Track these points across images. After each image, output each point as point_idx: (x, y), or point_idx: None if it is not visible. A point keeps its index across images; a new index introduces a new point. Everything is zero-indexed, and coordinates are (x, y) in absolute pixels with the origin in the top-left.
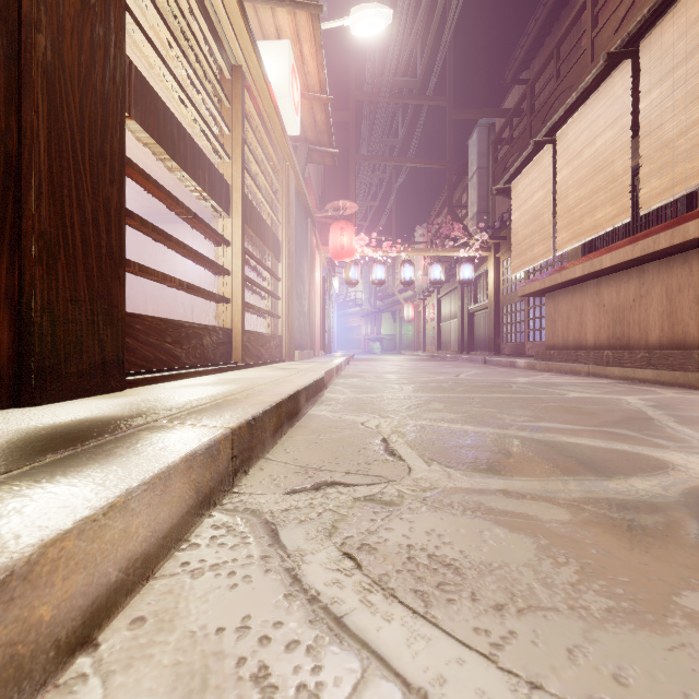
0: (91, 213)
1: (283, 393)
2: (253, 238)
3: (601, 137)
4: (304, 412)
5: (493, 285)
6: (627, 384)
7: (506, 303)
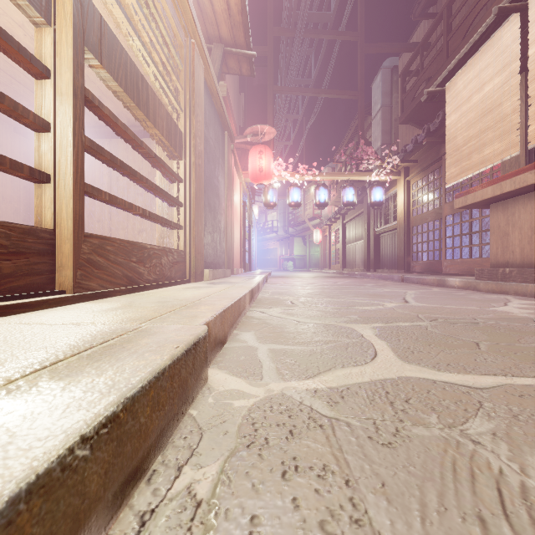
0: None
1: None
2: (124, 100)
3: None
4: None
5: (402, 207)
6: None
7: (416, 223)
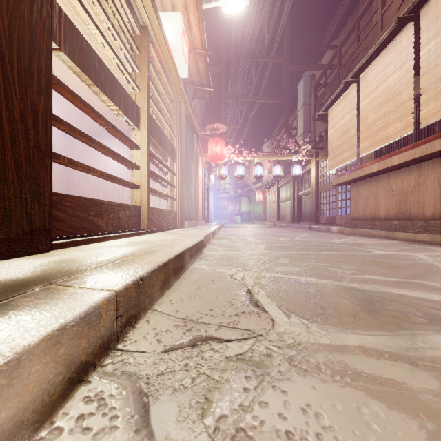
0: (19, 113)
1: (171, 254)
2: (156, 145)
3: (391, 76)
4: (188, 266)
5: (314, 179)
6: (411, 244)
7: (322, 190)
